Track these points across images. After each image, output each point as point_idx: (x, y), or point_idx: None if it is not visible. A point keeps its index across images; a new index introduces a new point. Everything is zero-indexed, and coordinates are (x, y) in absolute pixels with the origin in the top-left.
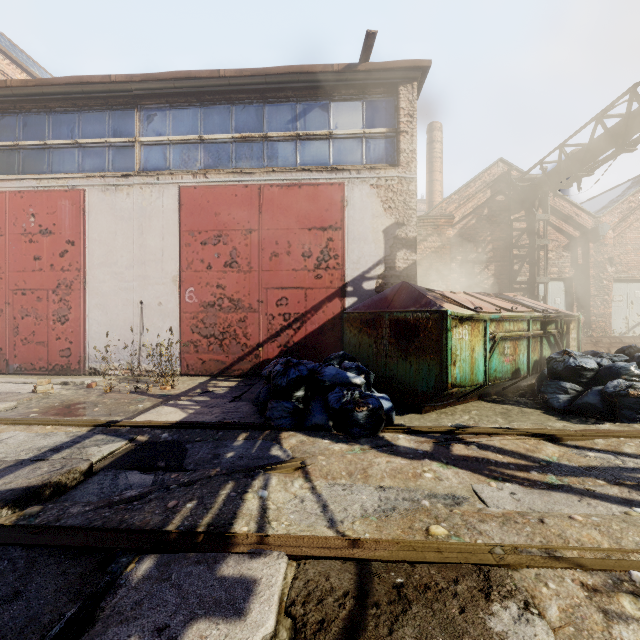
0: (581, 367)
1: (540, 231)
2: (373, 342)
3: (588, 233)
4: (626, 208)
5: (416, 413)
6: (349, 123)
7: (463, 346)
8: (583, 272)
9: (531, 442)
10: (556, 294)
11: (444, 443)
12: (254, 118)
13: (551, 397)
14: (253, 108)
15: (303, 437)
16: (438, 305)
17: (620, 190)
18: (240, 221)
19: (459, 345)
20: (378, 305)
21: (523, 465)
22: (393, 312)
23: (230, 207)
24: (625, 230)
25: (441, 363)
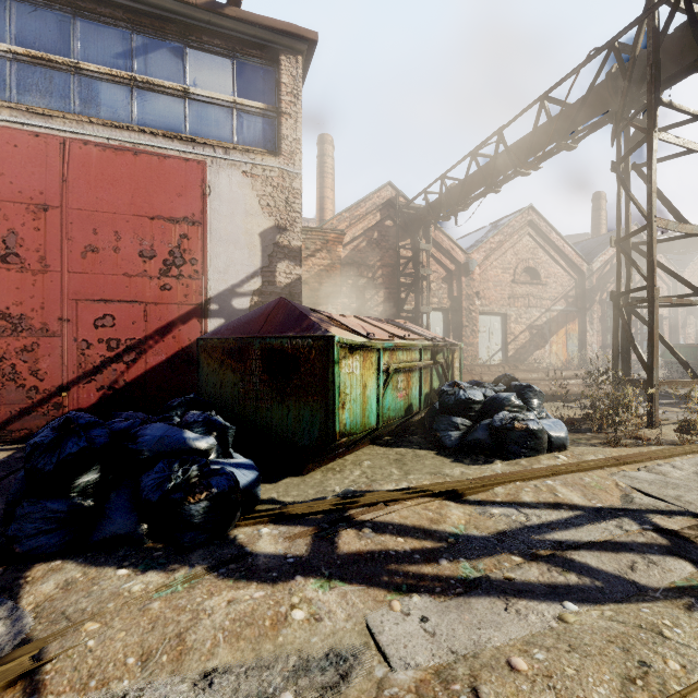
0: (471, 400)
1: (423, 261)
2: (239, 380)
3: (461, 267)
4: (488, 248)
5: (296, 475)
6: (214, 83)
7: (354, 382)
8: (457, 304)
9: (434, 506)
10: (436, 324)
11: (328, 532)
12: (54, 32)
13: (444, 435)
14: (52, 15)
15: (76, 571)
16: (323, 329)
17: (483, 232)
18: (24, 189)
19: (349, 381)
20: (247, 328)
21: (430, 550)
22: (266, 338)
23: (3, 163)
24: (488, 268)
25: (327, 406)
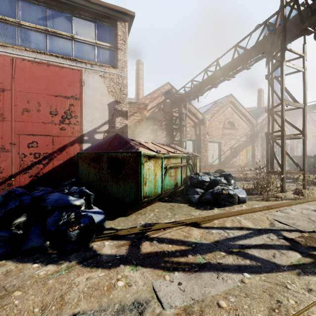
0: (204, 181)
1: (184, 118)
2: (97, 172)
3: (200, 121)
4: (212, 112)
5: (123, 216)
6: (86, 34)
7: (150, 173)
8: (199, 137)
9: (186, 230)
10: (189, 146)
11: (136, 243)
12: (8, 6)
13: (191, 197)
14: None
15: (12, 265)
16: (136, 148)
17: (210, 105)
18: None
19: (148, 172)
20: (100, 148)
21: (183, 250)
22: (109, 152)
23: None
24: (212, 121)
25: (137, 184)
